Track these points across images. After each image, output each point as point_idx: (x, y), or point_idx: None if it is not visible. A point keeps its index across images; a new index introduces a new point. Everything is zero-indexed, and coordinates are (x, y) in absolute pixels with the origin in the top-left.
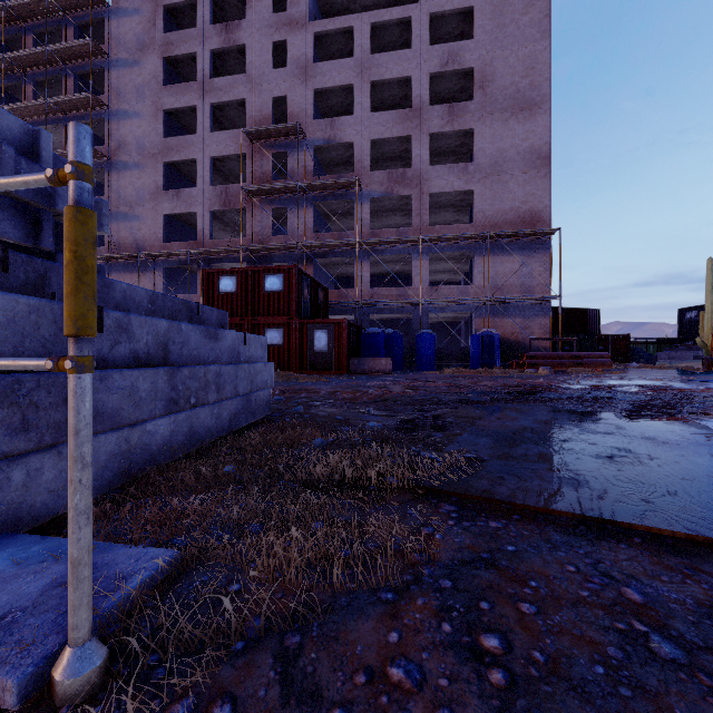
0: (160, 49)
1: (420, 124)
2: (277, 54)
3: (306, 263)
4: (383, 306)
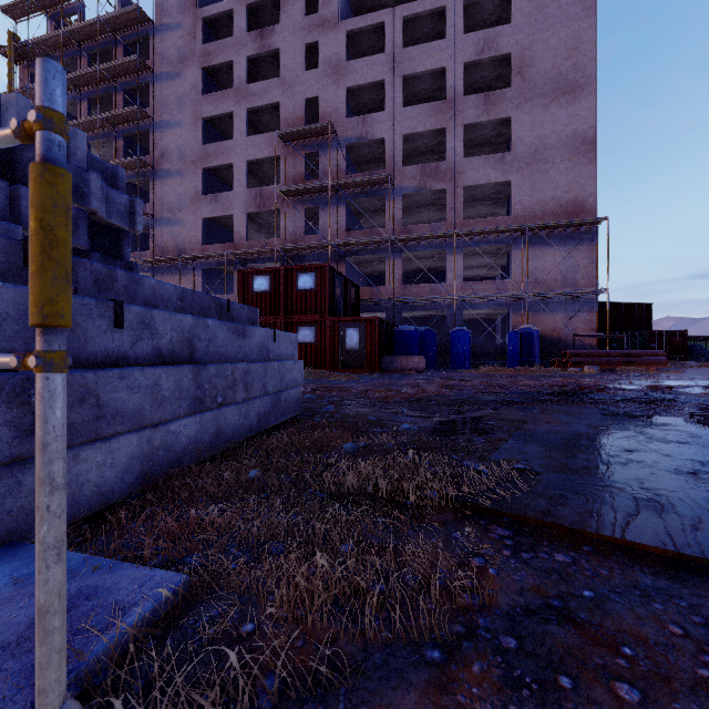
0: (200, 60)
1: (454, 115)
2: (310, 55)
3: (338, 261)
4: (416, 303)
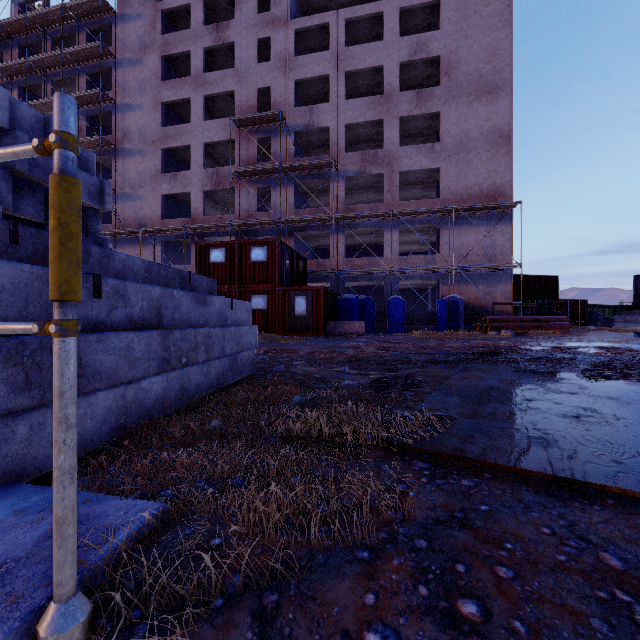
0: (160, 49)
1: (391, 108)
2: (262, 49)
3: (288, 236)
4: (357, 275)
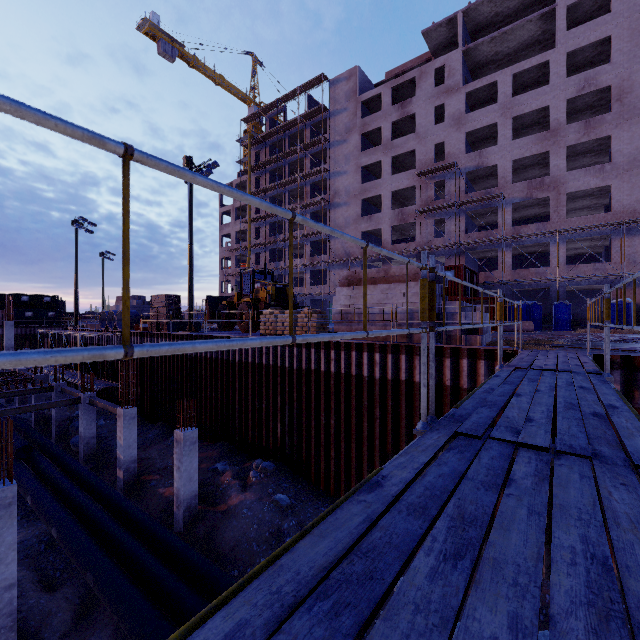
0: (359, 129)
1: (557, 141)
2: (436, 110)
3: (460, 255)
4: (523, 283)
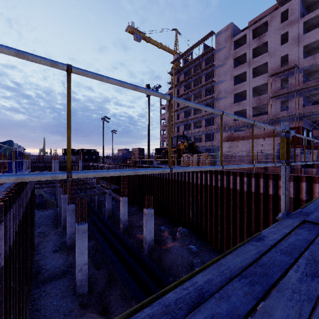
0: (233, 56)
1: None
2: (282, 36)
3: (299, 120)
4: None
